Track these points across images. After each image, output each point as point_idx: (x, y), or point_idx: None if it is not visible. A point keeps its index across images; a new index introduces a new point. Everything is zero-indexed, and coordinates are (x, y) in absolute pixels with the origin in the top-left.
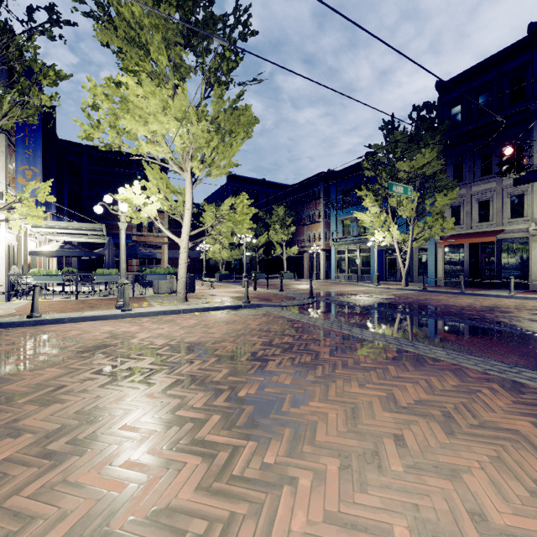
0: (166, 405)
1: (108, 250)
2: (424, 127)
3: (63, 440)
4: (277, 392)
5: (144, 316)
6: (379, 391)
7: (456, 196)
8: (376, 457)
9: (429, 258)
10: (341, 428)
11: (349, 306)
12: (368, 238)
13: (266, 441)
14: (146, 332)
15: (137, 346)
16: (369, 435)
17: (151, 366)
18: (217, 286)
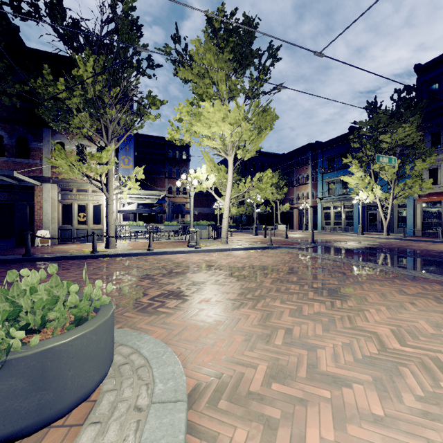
0: (280, 288)
1: (168, 209)
2: (404, 105)
3: (249, 296)
4: (333, 286)
5: (209, 252)
6: (393, 288)
7: (433, 161)
8: (402, 307)
9: (408, 213)
10: (379, 299)
11: (346, 249)
12: (352, 196)
13: (344, 300)
14: (223, 260)
15: (229, 266)
16: (395, 301)
17: (250, 274)
18: (233, 234)
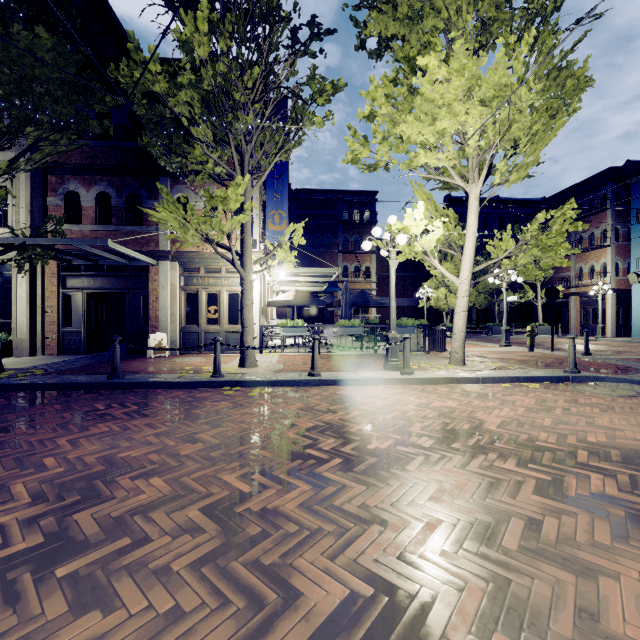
0: None
1: (345, 298)
2: None
3: None
4: None
5: (433, 384)
6: None
7: None
8: None
9: None
10: None
11: None
12: None
13: None
14: (483, 413)
15: (517, 441)
16: None
17: (635, 498)
18: None
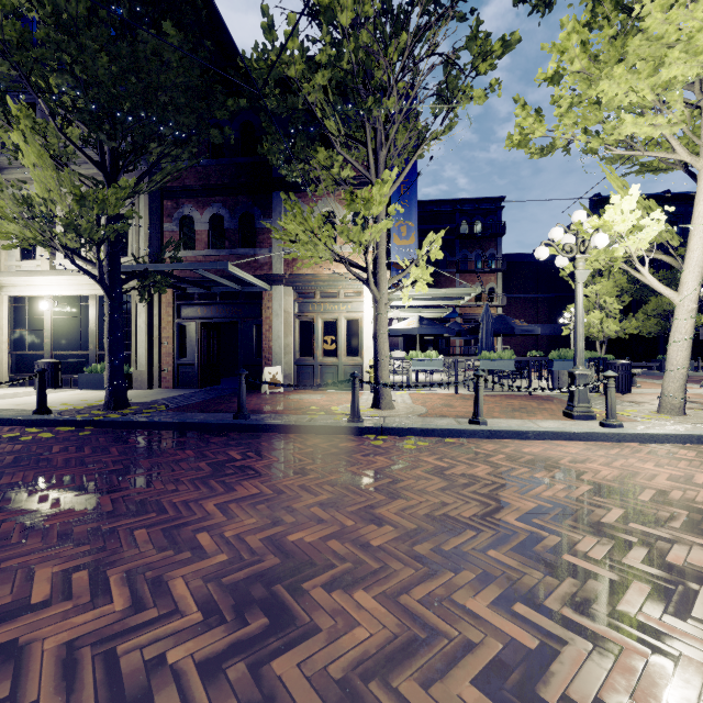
0: None
1: (486, 324)
2: None
3: None
4: None
5: (657, 442)
6: None
7: None
8: None
9: None
10: None
11: None
12: None
13: None
14: None
15: None
16: None
17: None
18: None
